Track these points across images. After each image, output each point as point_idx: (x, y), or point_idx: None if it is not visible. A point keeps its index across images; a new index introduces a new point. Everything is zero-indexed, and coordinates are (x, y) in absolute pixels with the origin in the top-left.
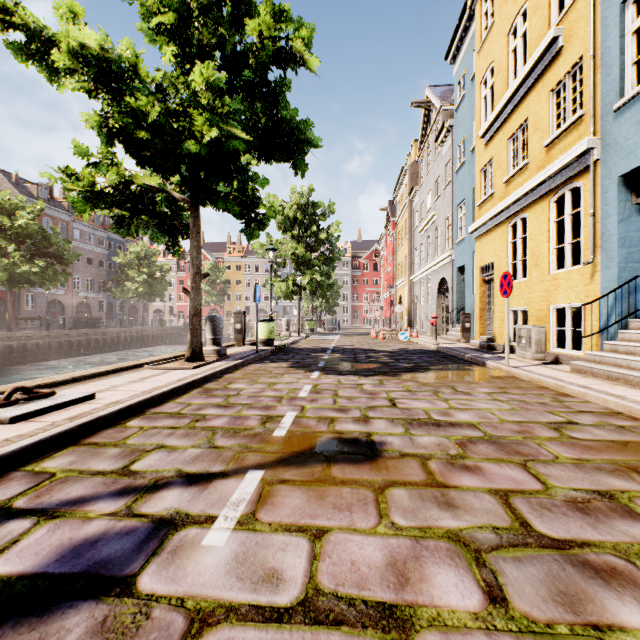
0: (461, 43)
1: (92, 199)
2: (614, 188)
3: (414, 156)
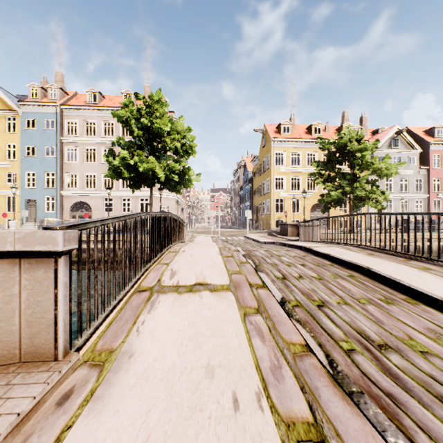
0: None
1: None
2: (24, 201)
3: None
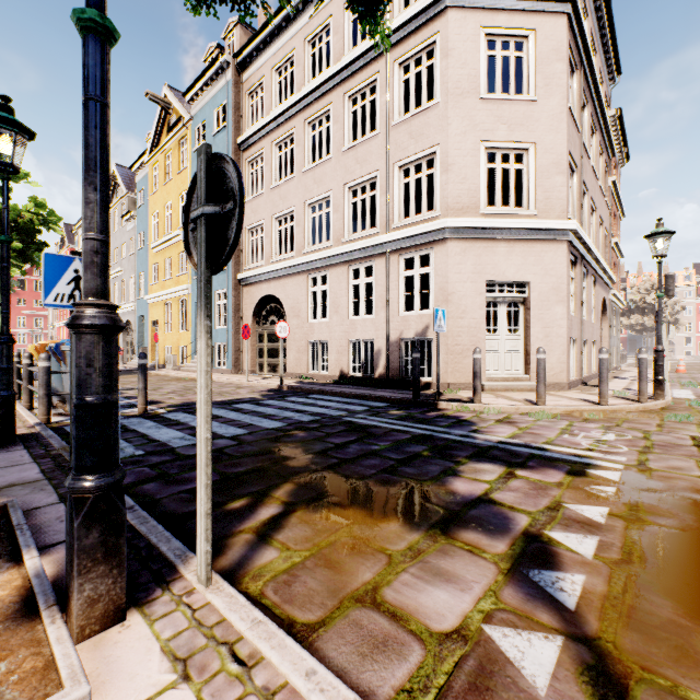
0: (142, 168)
1: None
2: (194, 306)
3: None
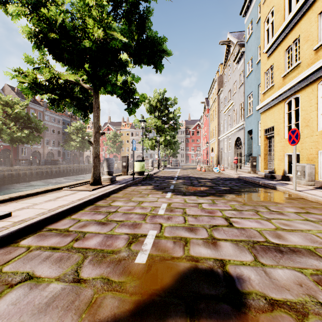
0: (250, 3)
1: (34, 87)
2: None
3: (220, 72)
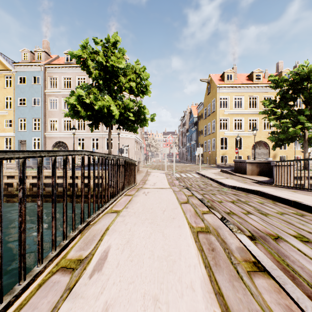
0: None
1: None
2: (18, 141)
3: None
